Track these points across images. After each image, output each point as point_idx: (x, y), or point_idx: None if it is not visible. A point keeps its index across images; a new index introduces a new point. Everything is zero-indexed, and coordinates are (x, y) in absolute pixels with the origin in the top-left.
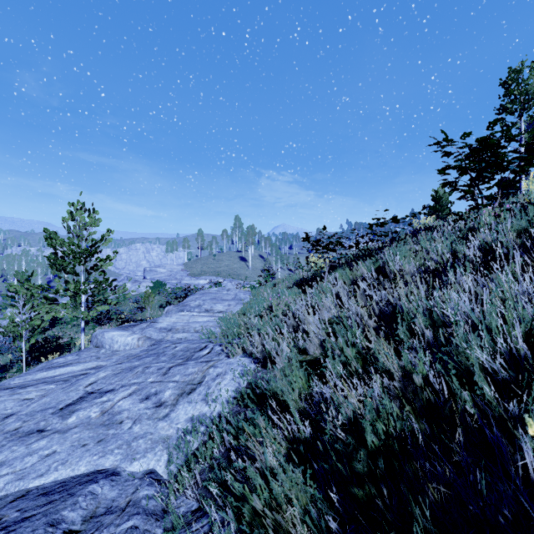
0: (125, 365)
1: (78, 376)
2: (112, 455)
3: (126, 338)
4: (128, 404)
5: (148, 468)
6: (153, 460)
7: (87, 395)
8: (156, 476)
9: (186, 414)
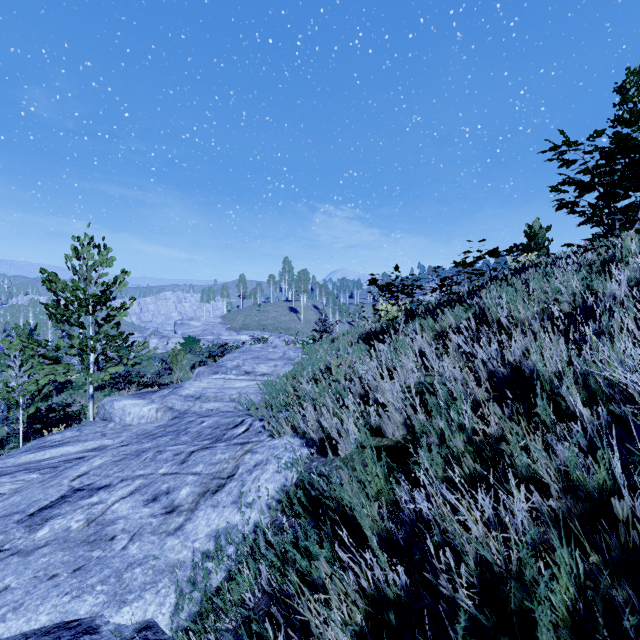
0: (131, 448)
1: (72, 461)
2: (91, 596)
3: (141, 408)
4: (126, 508)
5: (143, 618)
6: (154, 605)
7: (71, 494)
8: (154, 635)
9: (208, 525)
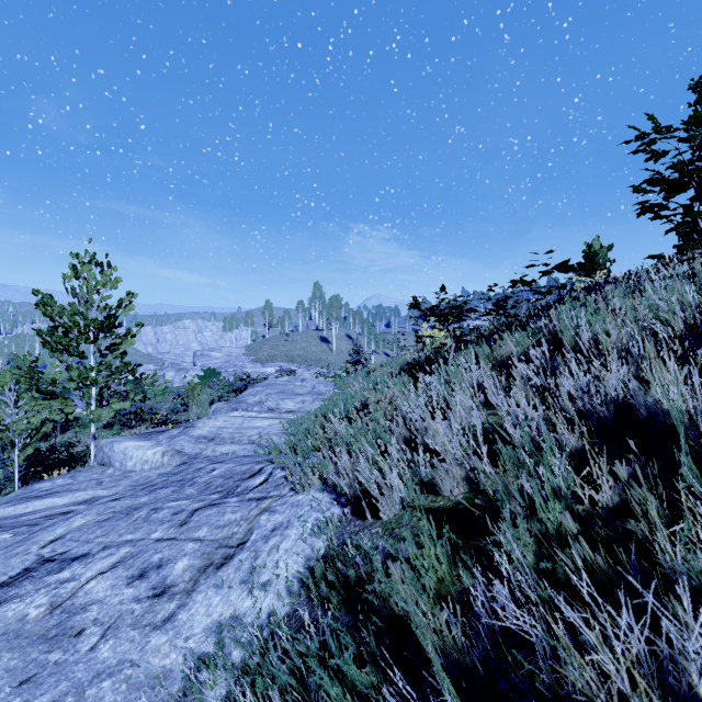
0: (122, 504)
1: (56, 517)
2: None
3: (145, 452)
4: (104, 588)
5: None
6: None
7: (37, 566)
8: None
9: (208, 614)
